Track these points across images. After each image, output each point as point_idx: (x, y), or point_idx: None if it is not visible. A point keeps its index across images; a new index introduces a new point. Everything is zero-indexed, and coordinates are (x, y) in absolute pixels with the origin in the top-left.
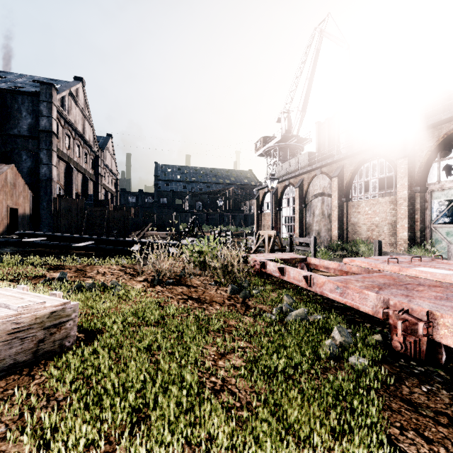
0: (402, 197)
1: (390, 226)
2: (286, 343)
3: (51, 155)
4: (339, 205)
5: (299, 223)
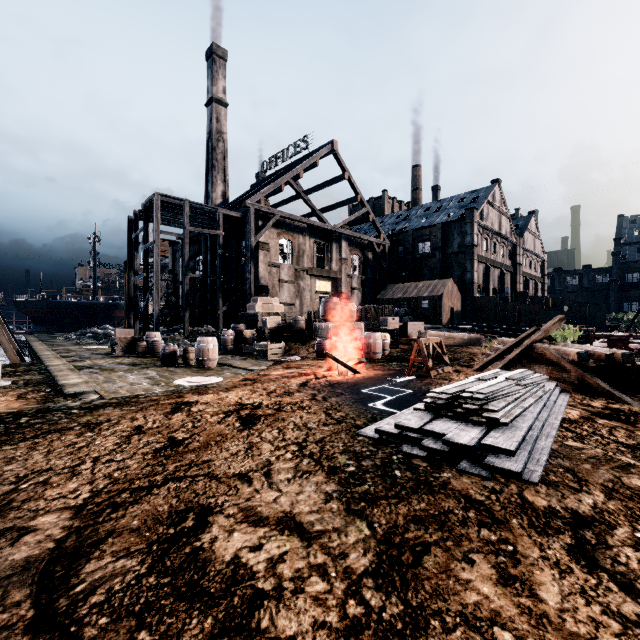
0: None
1: None
2: None
3: (473, 263)
4: None
5: None
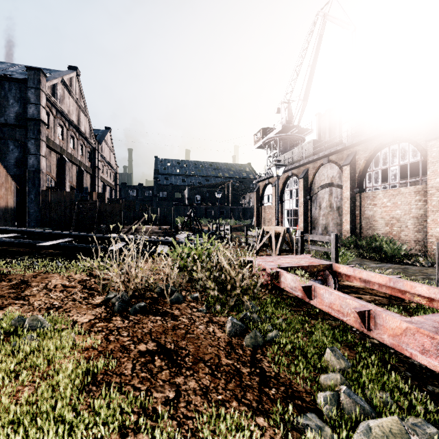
0: (434, 186)
1: (415, 220)
2: None
3: (39, 145)
4: (351, 197)
5: (303, 216)
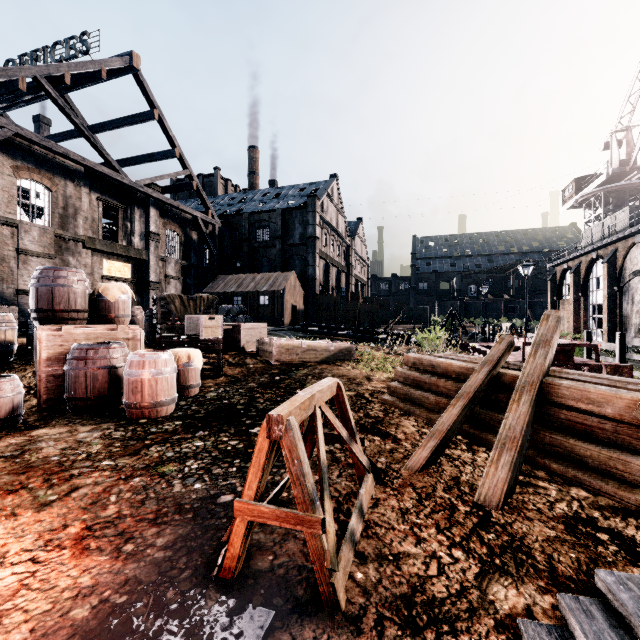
0: None
1: None
2: None
3: (315, 257)
4: None
5: (607, 314)
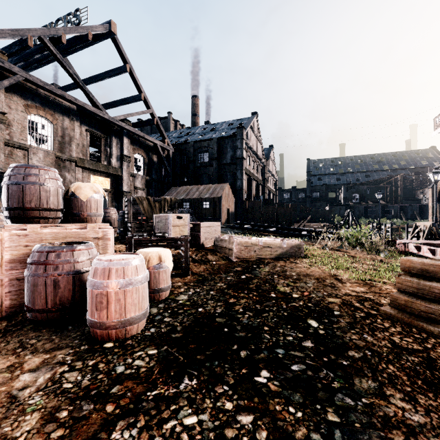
0: None
1: None
2: (394, 268)
3: (242, 173)
4: None
5: None
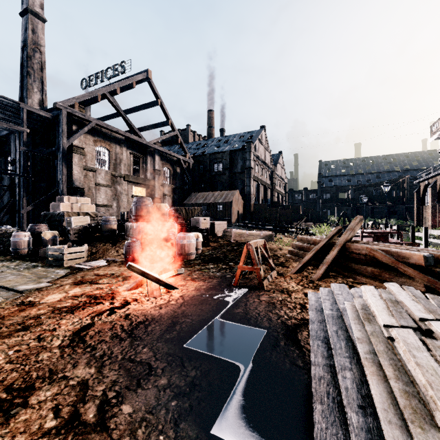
0: None
1: None
2: None
3: (250, 180)
4: None
5: None
